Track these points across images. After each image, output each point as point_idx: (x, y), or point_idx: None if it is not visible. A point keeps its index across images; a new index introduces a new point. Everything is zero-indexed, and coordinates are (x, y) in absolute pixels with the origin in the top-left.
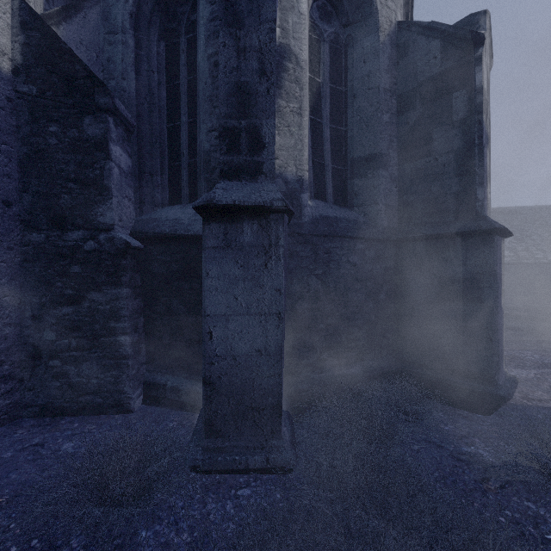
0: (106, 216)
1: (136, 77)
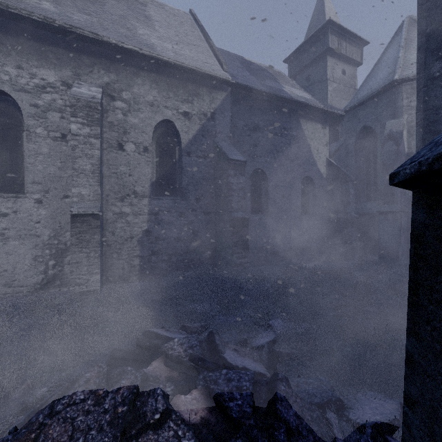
0: (348, 209)
1: (355, 164)
